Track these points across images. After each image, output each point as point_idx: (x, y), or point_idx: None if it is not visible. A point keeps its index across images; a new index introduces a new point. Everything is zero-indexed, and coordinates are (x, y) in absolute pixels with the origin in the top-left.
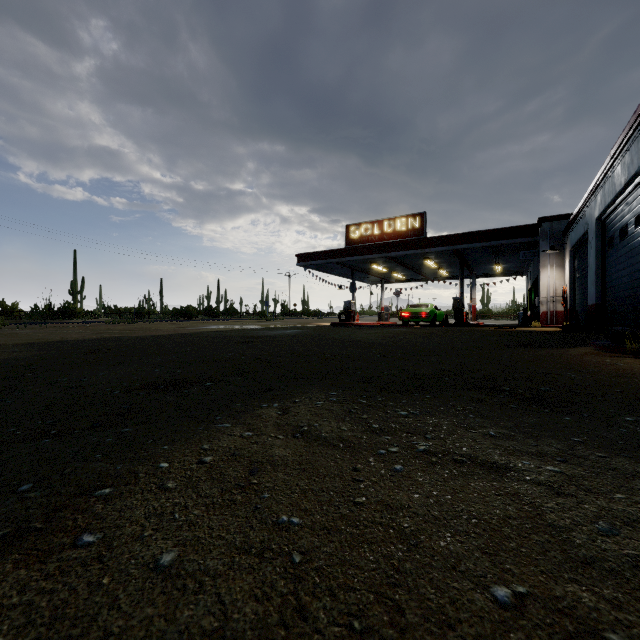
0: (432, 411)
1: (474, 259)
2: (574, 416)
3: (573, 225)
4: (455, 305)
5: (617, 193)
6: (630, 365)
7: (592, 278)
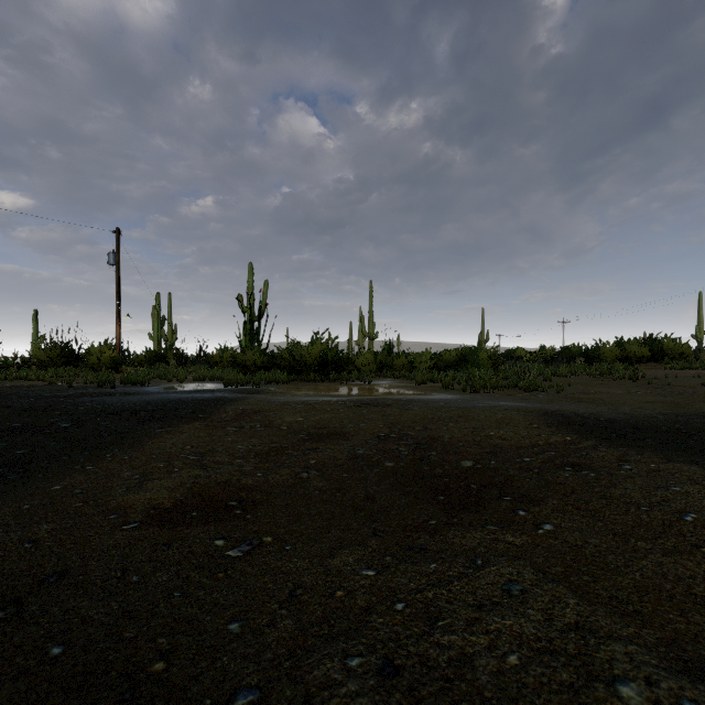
0: None
1: None
2: None
3: None
4: None
5: None
6: None
7: None
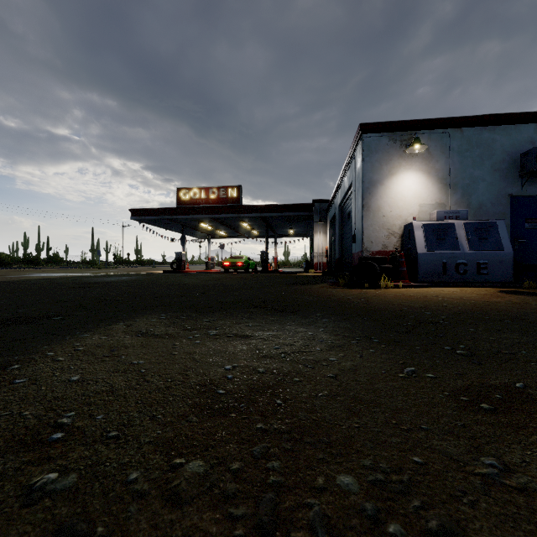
0: (224, 318)
1: (275, 224)
2: (295, 316)
3: (330, 207)
4: (262, 257)
5: (345, 192)
6: (338, 292)
7: (337, 242)
